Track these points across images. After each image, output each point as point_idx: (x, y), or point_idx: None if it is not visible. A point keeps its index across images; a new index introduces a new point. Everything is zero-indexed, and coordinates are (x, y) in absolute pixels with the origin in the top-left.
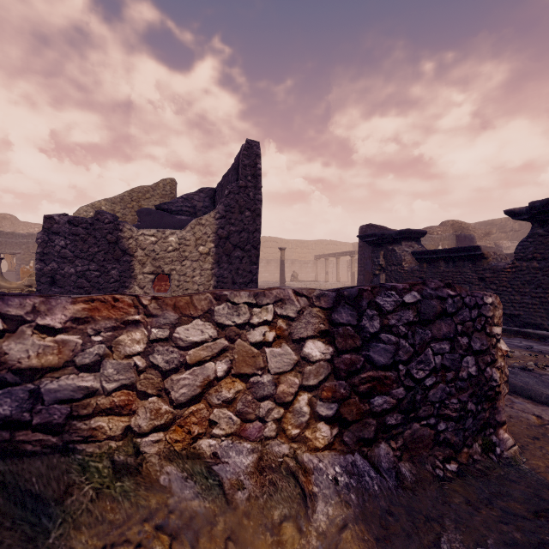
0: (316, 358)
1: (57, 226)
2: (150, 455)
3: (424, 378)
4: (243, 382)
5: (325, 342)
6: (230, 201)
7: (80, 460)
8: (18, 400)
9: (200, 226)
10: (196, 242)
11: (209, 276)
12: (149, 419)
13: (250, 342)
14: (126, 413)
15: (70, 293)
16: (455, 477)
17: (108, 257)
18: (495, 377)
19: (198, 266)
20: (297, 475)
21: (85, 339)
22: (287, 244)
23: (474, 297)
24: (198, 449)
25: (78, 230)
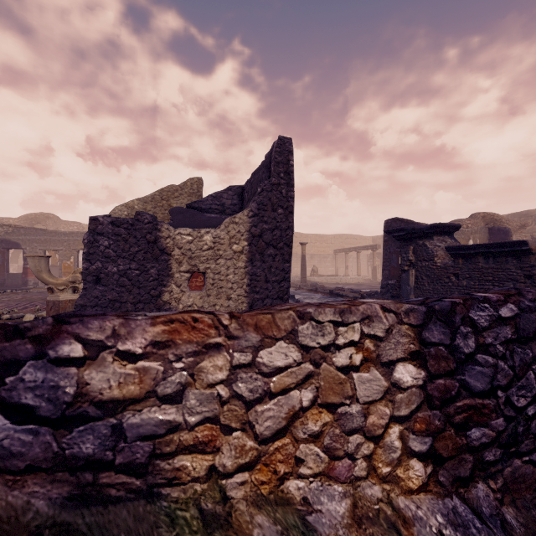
0: (408, 385)
1: (101, 226)
2: (237, 501)
3: (525, 407)
4: (330, 412)
5: (416, 365)
6: (263, 198)
7: (166, 508)
8: (100, 436)
9: (233, 224)
10: (230, 240)
11: (243, 274)
12: (234, 457)
13: (336, 366)
14: (210, 450)
15: (113, 291)
16: None
17: (147, 256)
18: None
19: (232, 264)
20: (398, 528)
21: (166, 365)
22: (306, 239)
23: None
24: (286, 492)
25: (120, 230)
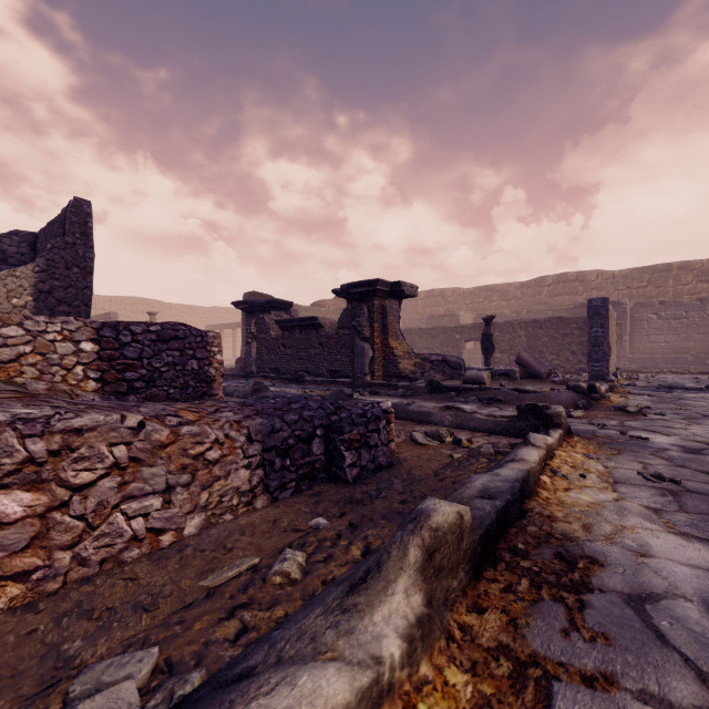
0: (88, 351)
1: None
2: None
3: (160, 367)
4: (42, 356)
5: (94, 344)
6: (54, 255)
7: None
8: None
9: (13, 277)
10: (9, 294)
11: None
12: None
13: (47, 340)
14: None
15: None
16: None
17: None
18: (211, 371)
19: None
20: (71, 395)
21: None
22: (170, 310)
23: (201, 332)
24: (15, 381)
25: None
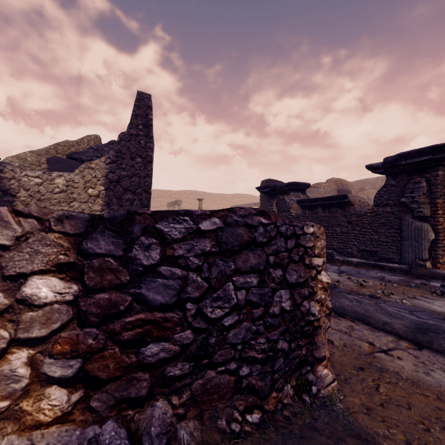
0: (47, 301)
1: None
2: None
3: (222, 317)
4: None
5: (65, 279)
6: (121, 147)
7: None
8: None
9: (89, 169)
10: (85, 184)
11: None
12: None
13: None
14: None
15: None
16: (254, 430)
17: None
18: (313, 310)
19: (87, 207)
20: None
21: None
22: (209, 197)
23: (293, 226)
24: None
25: None
